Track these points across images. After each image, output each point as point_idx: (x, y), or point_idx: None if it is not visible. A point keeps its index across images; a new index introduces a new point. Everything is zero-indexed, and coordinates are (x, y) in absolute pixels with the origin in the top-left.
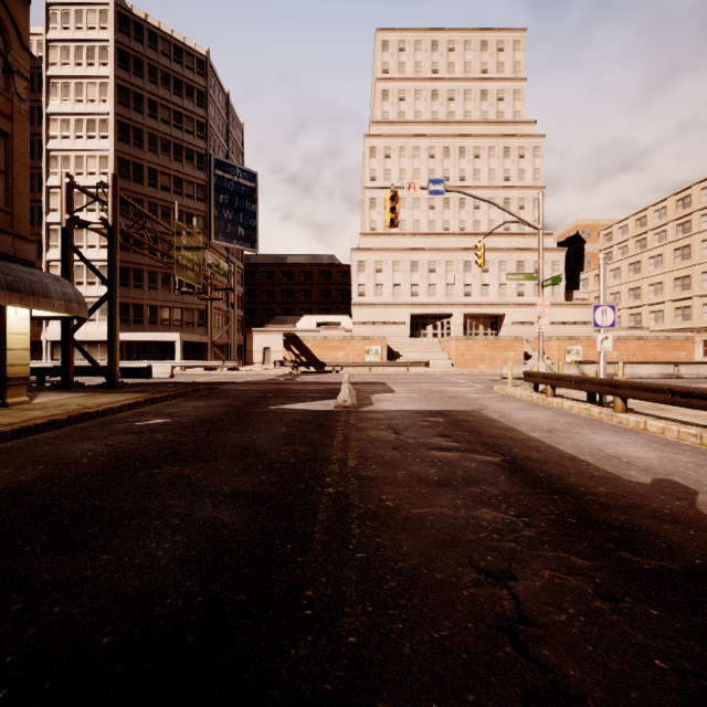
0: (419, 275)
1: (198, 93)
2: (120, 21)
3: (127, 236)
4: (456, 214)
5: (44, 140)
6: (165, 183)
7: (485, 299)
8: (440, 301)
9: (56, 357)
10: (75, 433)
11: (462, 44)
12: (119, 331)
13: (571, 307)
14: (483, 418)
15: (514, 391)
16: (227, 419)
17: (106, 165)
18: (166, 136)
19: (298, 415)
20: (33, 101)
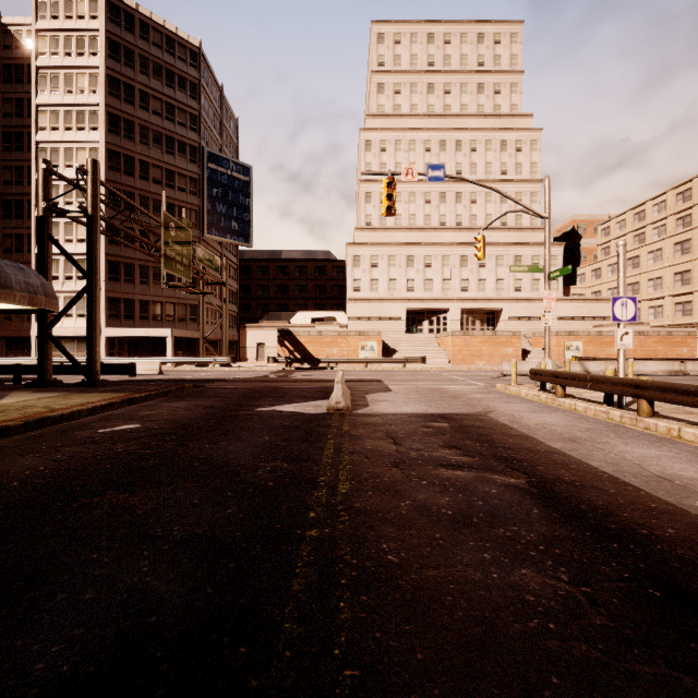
0: (415, 270)
1: (190, 85)
2: (111, 10)
3: (118, 230)
4: (453, 209)
5: (33, 132)
6: (156, 176)
7: (482, 295)
8: (436, 296)
9: None
10: (24, 443)
11: (458, 37)
12: (110, 327)
13: (569, 302)
14: (492, 422)
15: (519, 390)
16: (204, 424)
17: (96, 157)
18: (158, 128)
19: (286, 420)
20: (23, 92)
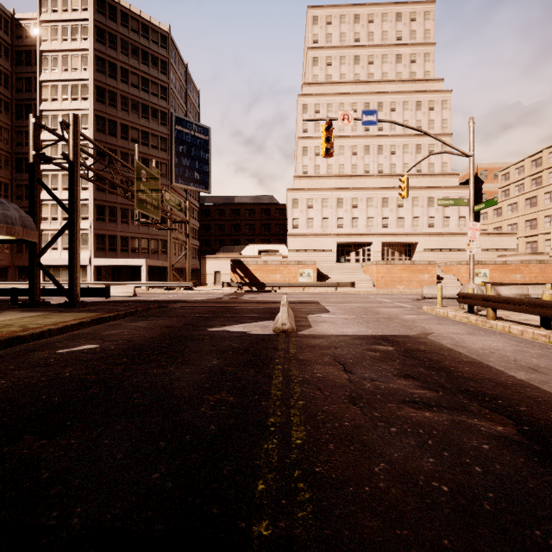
0: (344, 210)
1: (161, 62)
2: (98, 3)
3: (103, 180)
4: (375, 159)
5: (38, 103)
6: (134, 136)
7: (400, 230)
8: (361, 231)
9: (47, 279)
10: None
11: (380, 16)
12: (97, 258)
13: None
14: (436, 346)
15: (446, 312)
16: (158, 345)
17: (86, 121)
18: (135, 98)
19: (234, 341)
20: (31, 72)
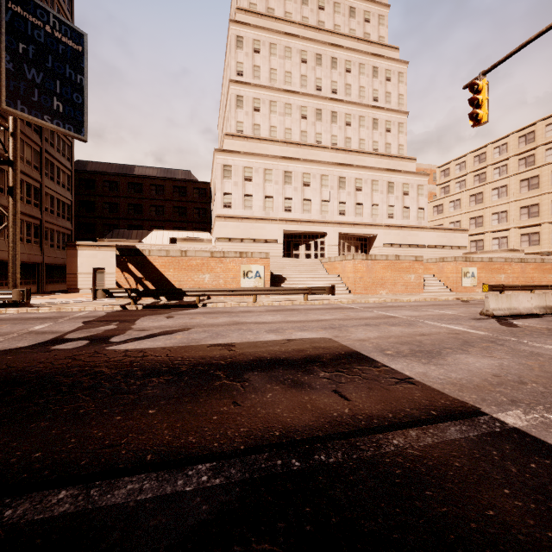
0: (292, 188)
1: None
2: None
3: None
4: (328, 128)
5: None
6: None
7: (359, 219)
8: (314, 218)
9: None
10: None
11: None
12: None
13: (433, 231)
14: None
15: None
16: None
17: None
18: None
19: None
20: None
